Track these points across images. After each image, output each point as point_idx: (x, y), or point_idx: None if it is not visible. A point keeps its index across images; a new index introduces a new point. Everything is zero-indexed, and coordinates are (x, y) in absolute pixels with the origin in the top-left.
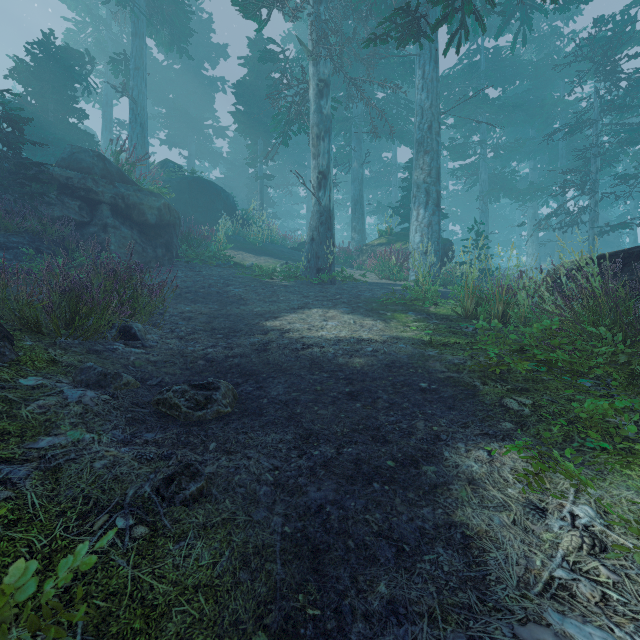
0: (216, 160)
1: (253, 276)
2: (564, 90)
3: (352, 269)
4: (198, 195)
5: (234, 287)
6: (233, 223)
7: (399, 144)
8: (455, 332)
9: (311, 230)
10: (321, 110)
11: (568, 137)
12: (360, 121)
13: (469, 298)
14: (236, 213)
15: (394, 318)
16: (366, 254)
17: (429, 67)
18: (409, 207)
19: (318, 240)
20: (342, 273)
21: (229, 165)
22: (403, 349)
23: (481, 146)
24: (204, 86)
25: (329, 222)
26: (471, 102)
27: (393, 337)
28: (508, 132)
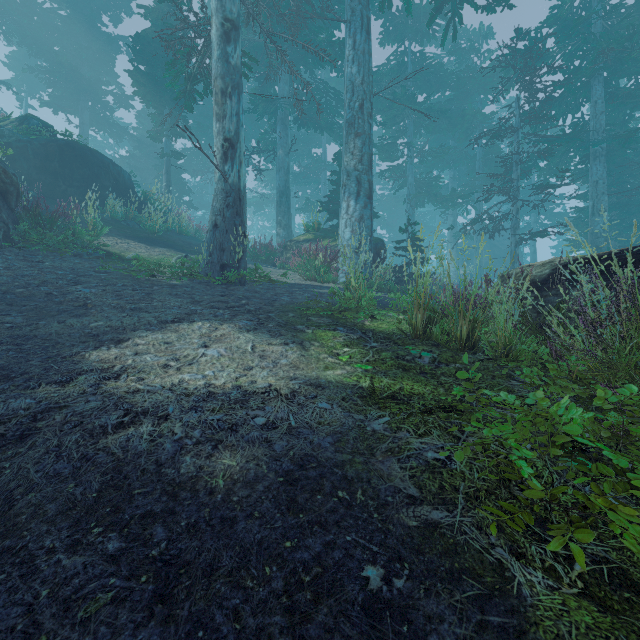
0: (119, 134)
1: (125, 272)
2: (481, 105)
3: (274, 268)
4: (74, 165)
5: (85, 287)
6: (127, 206)
7: (329, 141)
8: (407, 367)
9: (214, 214)
10: (227, 58)
11: (484, 150)
12: (286, 104)
13: (420, 311)
14: (133, 194)
15: (316, 339)
16: (291, 251)
17: (361, 37)
18: (338, 203)
19: (223, 227)
20: (256, 271)
21: (136, 143)
22: (326, 417)
23: (408, 149)
24: (100, 41)
25: (238, 205)
26: (400, 101)
27: (310, 384)
28: (432, 140)
